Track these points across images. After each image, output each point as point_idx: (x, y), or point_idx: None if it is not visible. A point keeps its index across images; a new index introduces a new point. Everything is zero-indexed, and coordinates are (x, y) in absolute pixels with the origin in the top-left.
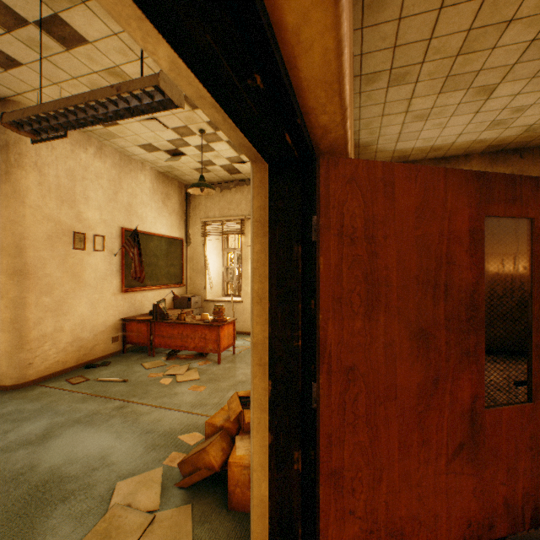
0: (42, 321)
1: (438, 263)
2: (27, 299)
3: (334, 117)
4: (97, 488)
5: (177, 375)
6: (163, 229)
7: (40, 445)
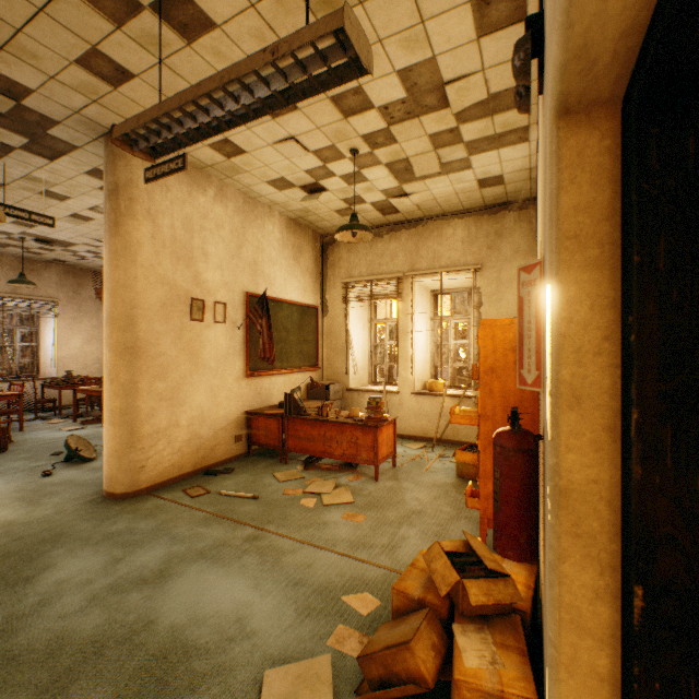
0: (155, 413)
1: None
2: (139, 384)
3: None
4: (236, 675)
5: (322, 495)
6: (294, 293)
7: (156, 588)
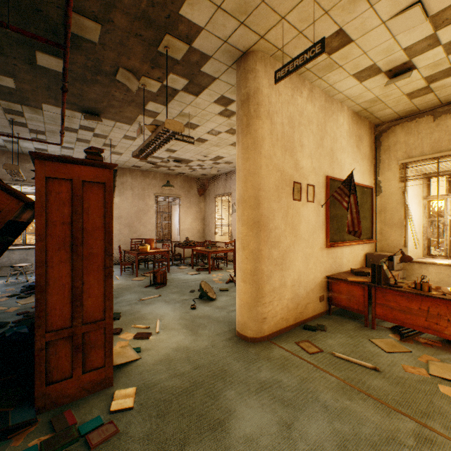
0: (272, 275)
1: None
2: (262, 251)
3: None
4: None
5: None
6: (356, 176)
7: None
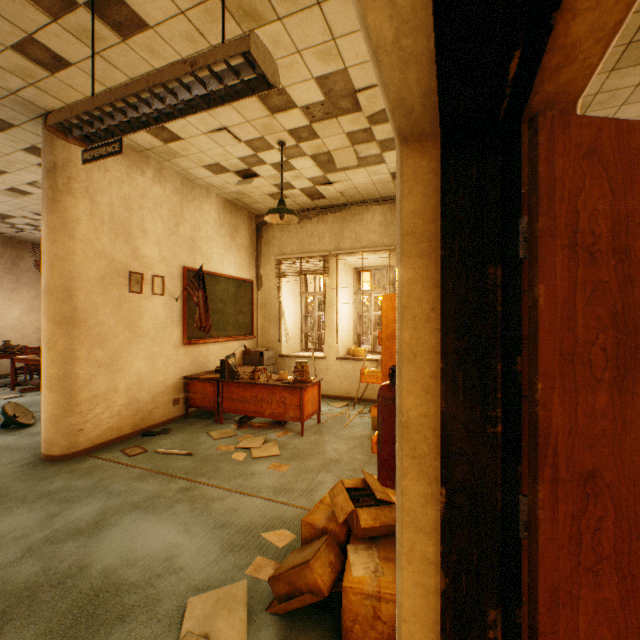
0: (94, 379)
1: None
2: (77, 352)
3: (607, 17)
4: (163, 604)
5: (252, 449)
6: (230, 268)
7: (91, 537)
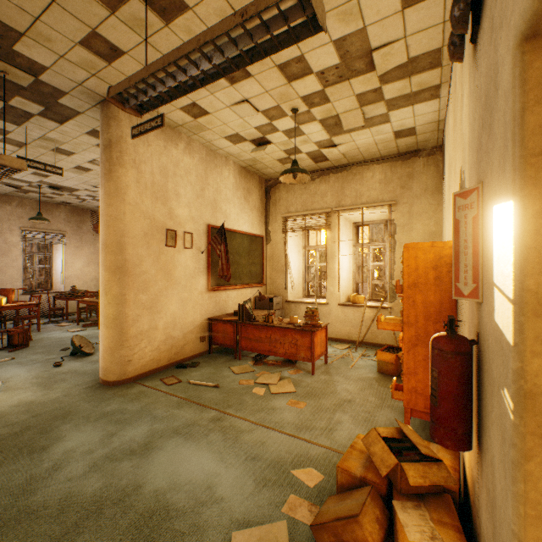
0: (139, 319)
1: None
2: (126, 296)
3: None
4: (209, 535)
5: (270, 385)
6: (244, 226)
7: (142, 458)
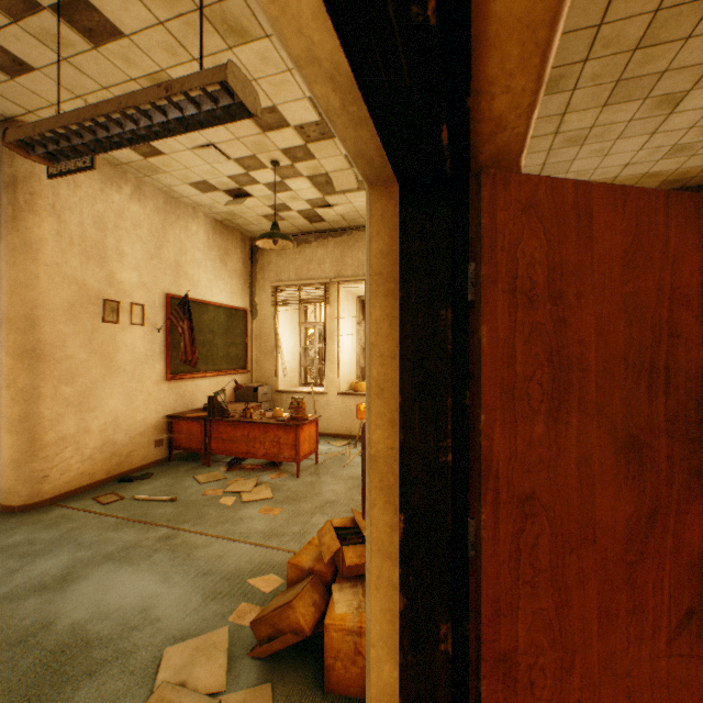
0: (62, 419)
1: (655, 336)
2: (41, 389)
3: (520, 99)
4: (137, 656)
5: (242, 493)
6: (221, 296)
7: (57, 592)
